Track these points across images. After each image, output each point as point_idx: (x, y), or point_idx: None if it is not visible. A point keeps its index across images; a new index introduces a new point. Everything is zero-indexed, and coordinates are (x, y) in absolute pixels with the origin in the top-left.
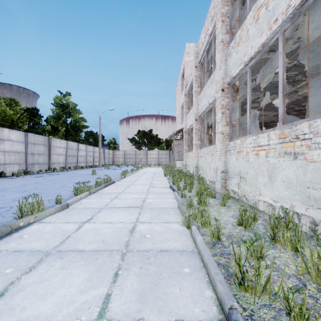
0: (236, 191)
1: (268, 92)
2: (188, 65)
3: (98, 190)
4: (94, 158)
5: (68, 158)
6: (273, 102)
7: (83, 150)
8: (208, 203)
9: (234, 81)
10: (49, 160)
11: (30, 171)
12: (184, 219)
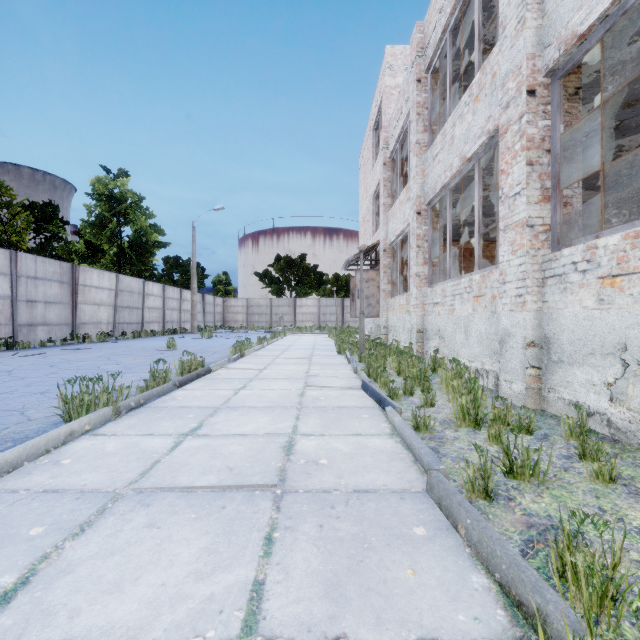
0: (601, 410)
1: (637, 120)
2: (392, 97)
3: (150, 398)
4: (180, 313)
5: (120, 313)
6: (632, 157)
7: (155, 295)
8: (546, 470)
9: (581, 52)
10: (74, 316)
11: (23, 342)
12: (508, 604)
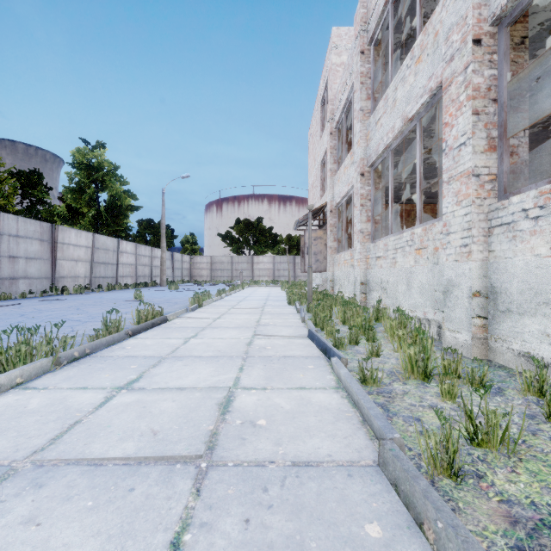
0: None
1: None
2: (337, 73)
3: (98, 347)
4: (152, 268)
5: (97, 268)
6: None
7: (128, 253)
8: (518, 438)
9: None
10: (54, 270)
11: (4, 294)
12: None
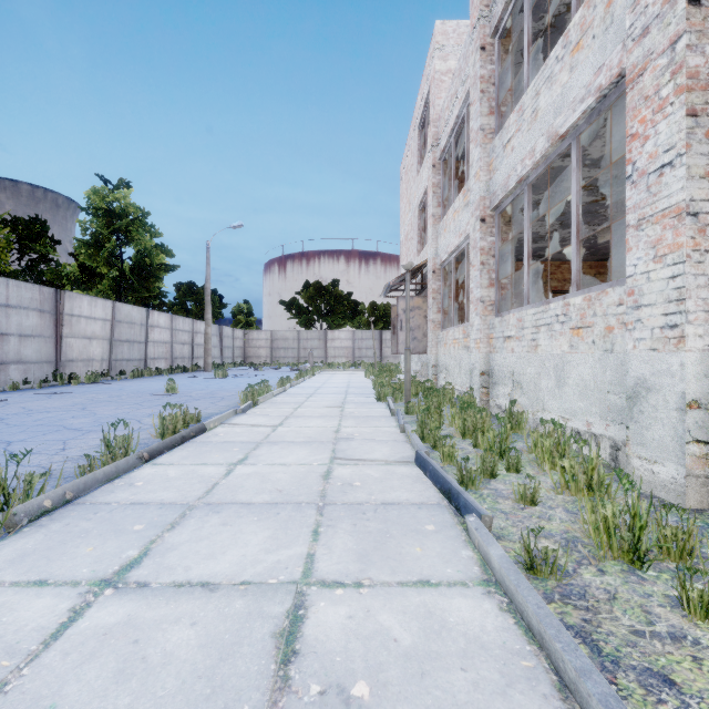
0: None
1: None
2: (442, 84)
3: (89, 487)
4: (193, 348)
5: (118, 348)
6: None
7: (162, 327)
8: None
9: None
10: (59, 352)
11: None
12: None
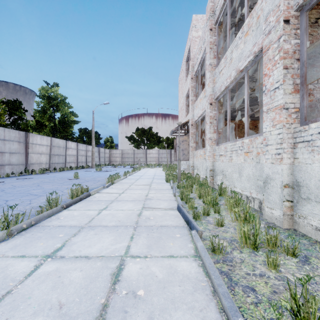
0: None
1: None
2: (196, 42)
3: (41, 219)
4: (86, 157)
5: (53, 158)
6: None
7: (72, 148)
8: None
9: None
10: (27, 160)
11: None
12: None
